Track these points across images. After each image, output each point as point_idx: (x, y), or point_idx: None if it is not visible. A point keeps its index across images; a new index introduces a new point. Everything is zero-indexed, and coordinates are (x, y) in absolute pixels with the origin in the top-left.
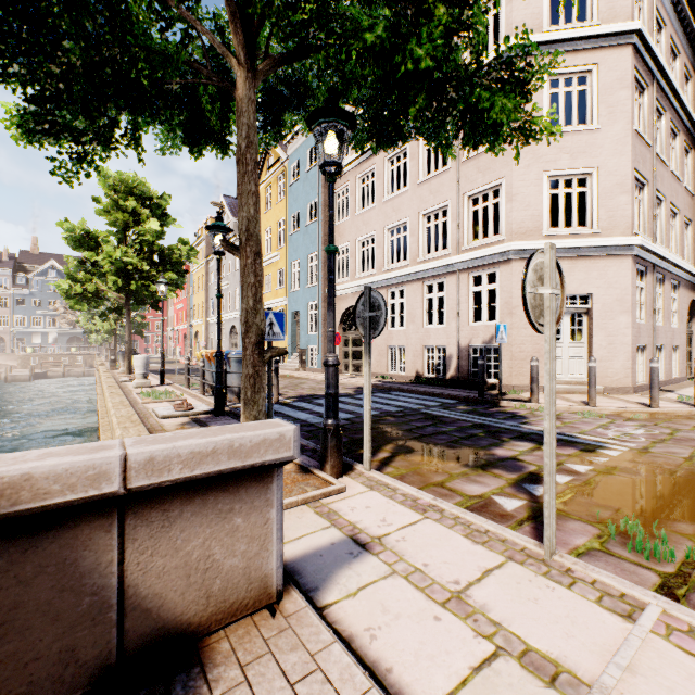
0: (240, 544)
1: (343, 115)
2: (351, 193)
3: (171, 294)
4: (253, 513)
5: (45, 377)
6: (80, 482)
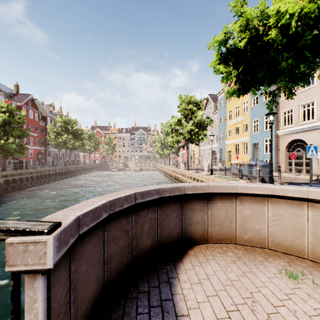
0: None
1: None
2: None
3: (205, 139)
4: None
5: (142, 170)
6: None
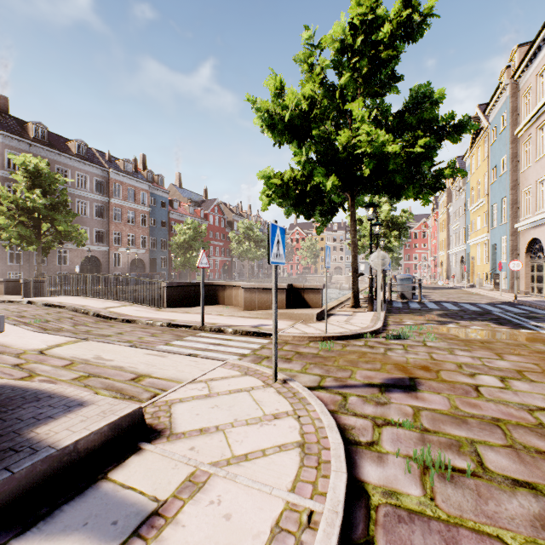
0: (316, 298)
1: (370, 206)
2: (532, 144)
3: (394, 243)
4: (318, 295)
5: None
6: (300, 286)
